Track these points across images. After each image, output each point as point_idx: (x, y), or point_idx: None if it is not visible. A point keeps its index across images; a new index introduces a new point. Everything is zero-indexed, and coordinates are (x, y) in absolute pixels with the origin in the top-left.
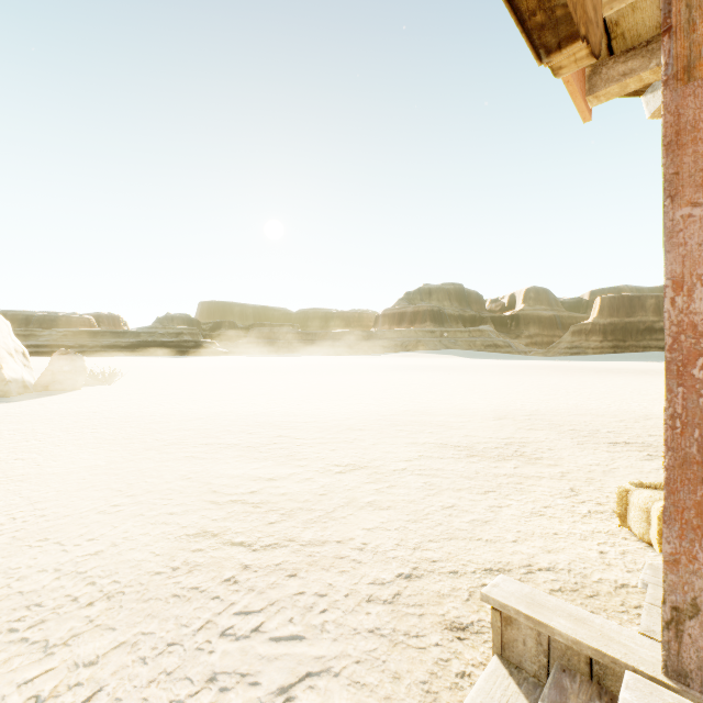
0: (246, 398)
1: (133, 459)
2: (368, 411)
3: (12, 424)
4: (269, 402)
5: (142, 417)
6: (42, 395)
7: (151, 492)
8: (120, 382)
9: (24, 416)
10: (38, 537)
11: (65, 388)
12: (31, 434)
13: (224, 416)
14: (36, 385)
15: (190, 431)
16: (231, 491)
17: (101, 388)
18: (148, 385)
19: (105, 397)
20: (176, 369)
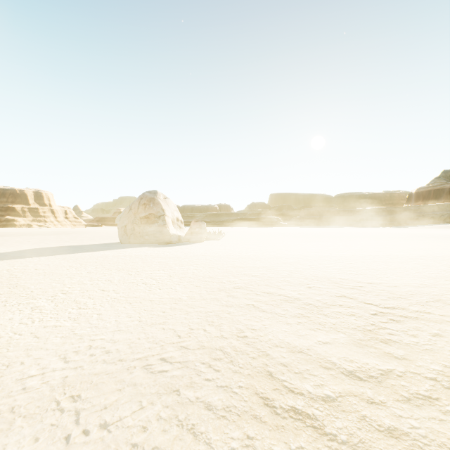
0: (301, 253)
1: (206, 298)
2: (448, 278)
3: (161, 258)
4: (322, 258)
5: (226, 262)
6: (185, 244)
7: (202, 348)
8: (223, 239)
9: (169, 254)
10: (76, 389)
11: (196, 240)
12: (163, 266)
13: (284, 267)
14: (184, 238)
15: (256, 277)
16: (292, 383)
17: (213, 241)
18: (238, 241)
19: (213, 246)
20: (255, 233)
